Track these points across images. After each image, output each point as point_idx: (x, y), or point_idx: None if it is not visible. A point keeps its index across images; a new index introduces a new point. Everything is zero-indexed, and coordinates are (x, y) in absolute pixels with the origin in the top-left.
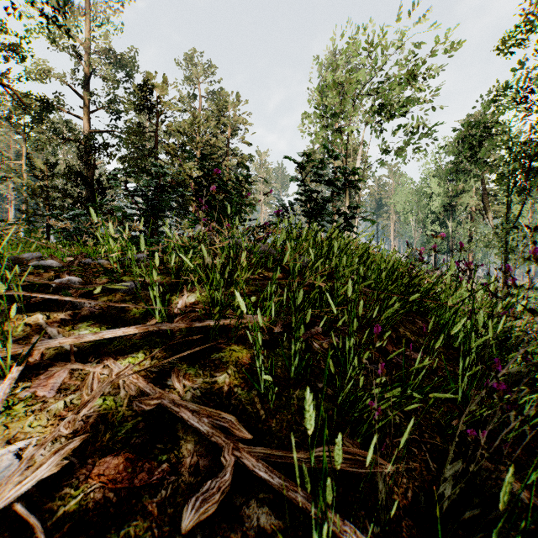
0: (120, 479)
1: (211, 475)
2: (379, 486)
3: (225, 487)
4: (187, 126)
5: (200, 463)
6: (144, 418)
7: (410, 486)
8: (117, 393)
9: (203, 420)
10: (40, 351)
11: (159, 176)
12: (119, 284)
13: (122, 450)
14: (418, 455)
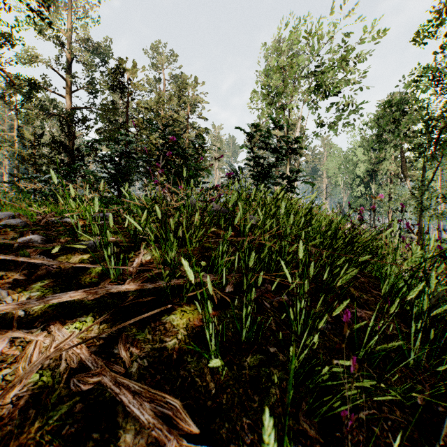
0: None
1: None
2: None
3: None
4: (154, 104)
5: None
6: (82, 397)
7: None
8: (56, 367)
9: (145, 406)
10: None
11: (125, 144)
12: (78, 243)
13: (50, 444)
14: (380, 436)
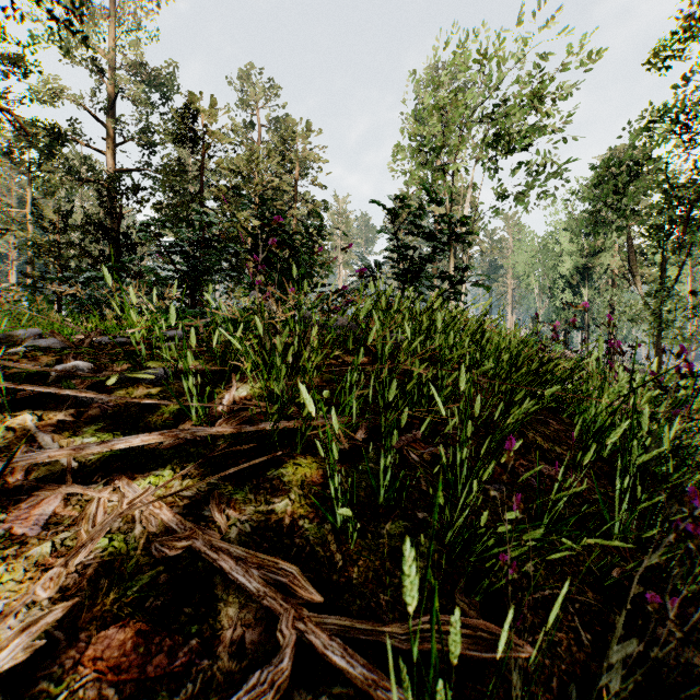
0: (126, 665)
1: (262, 656)
2: (513, 678)
3: (282, 680)
4: (243, 163)
5: (246, 638)
6: (167, 567)
7: (555, 670)
8: (130, 530)
9: (252, 573)
10: (25, 468)
11: (203, 227)
12: (143, 372)
13: (132, 619)
14: (563, 620)
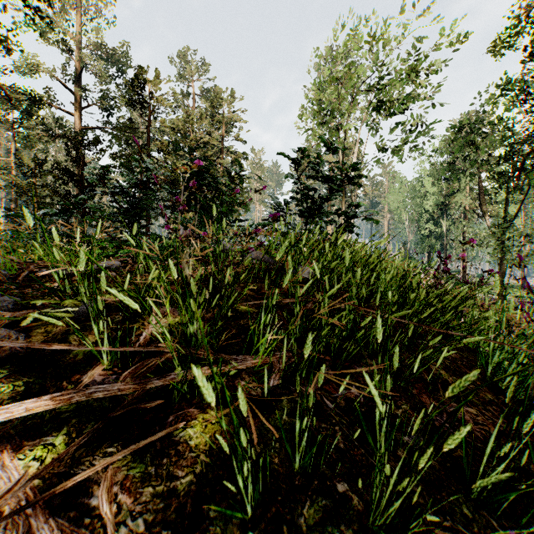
0: None
1: None
2: None
3: None
4: (181, 123)
5: None
6: None
7: None
8: None
9: None
10: None
11: (141, 172)
12: (63, 310)
13: None
14: None
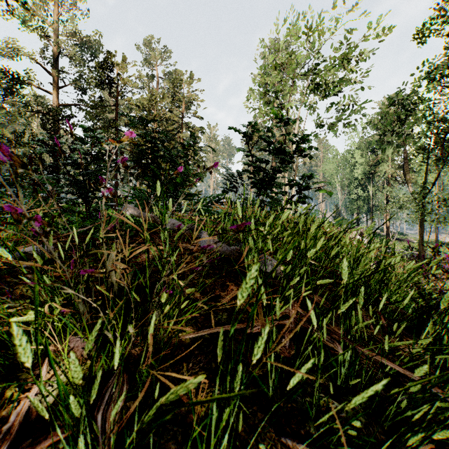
0: None
1: None
2: None
3: None
4: (145, 101)
5: None
6: None
7: None
8: None
9: None
10: None
11: (94, 143)
12: None
13: None
14: None
